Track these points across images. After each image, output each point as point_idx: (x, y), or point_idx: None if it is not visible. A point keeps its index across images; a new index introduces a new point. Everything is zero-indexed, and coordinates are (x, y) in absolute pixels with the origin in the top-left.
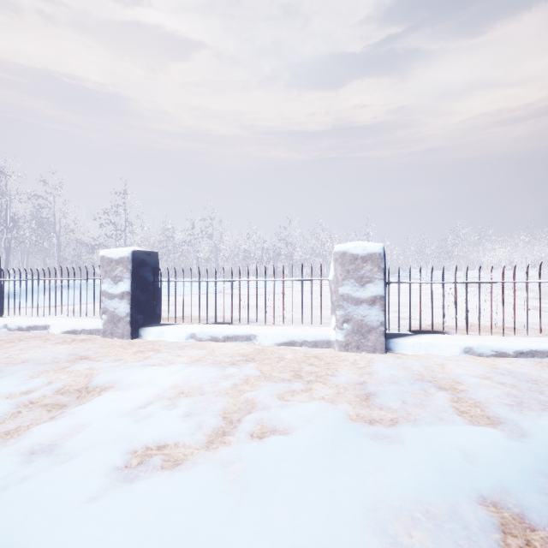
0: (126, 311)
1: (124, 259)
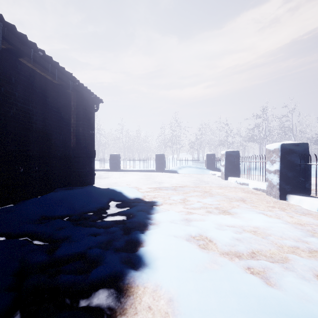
0: (276, 181)
1: (276, 150)
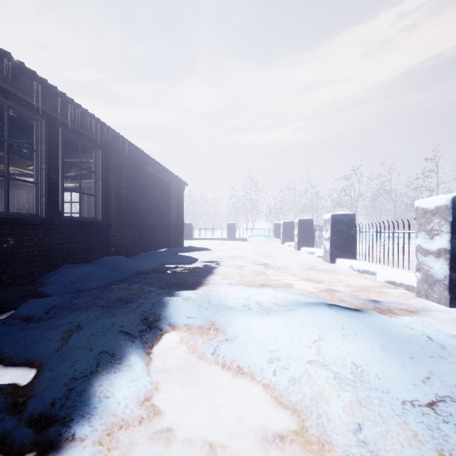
0: (296, 240)
1: (297, 222)
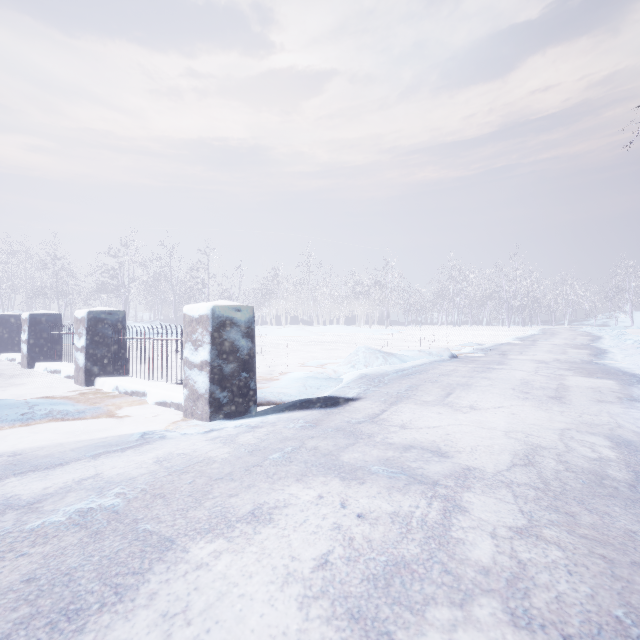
0: None
1: None
